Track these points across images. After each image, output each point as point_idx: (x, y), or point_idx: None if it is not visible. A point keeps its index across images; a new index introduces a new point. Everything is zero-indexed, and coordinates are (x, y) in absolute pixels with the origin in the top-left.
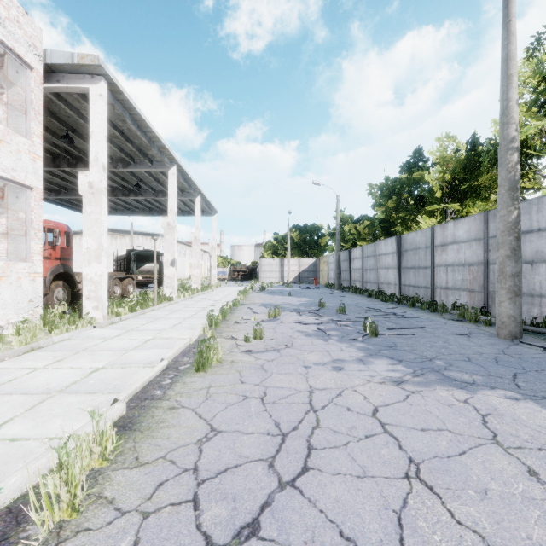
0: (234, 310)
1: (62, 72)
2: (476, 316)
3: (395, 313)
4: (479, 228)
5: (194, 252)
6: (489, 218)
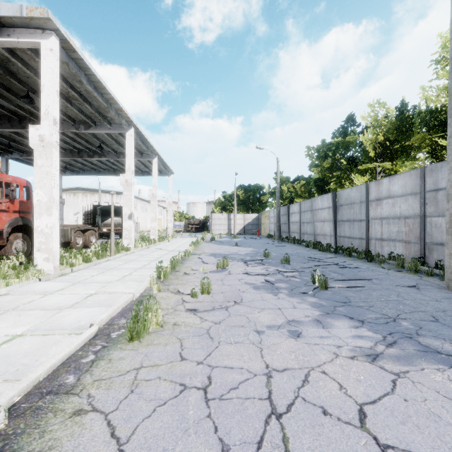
0: (185, 260)
1: (13, 27)
2: (416, 266)
3: (336, 263)
4: (415, 183)
5: (152, 207)
6: (426, 173)
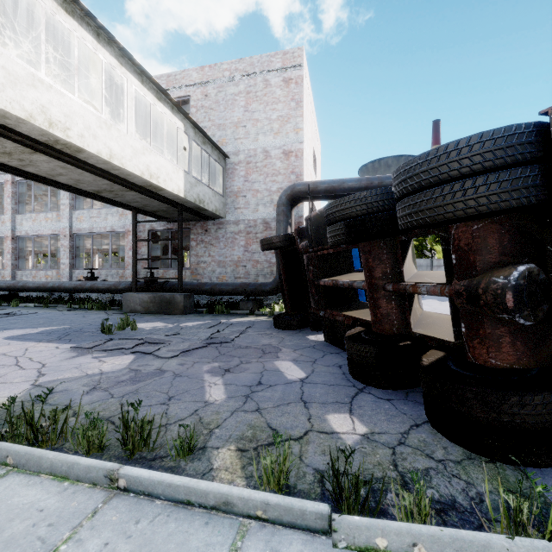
0: None
1: None
2: None
3: None
4: None
5: None
6: None
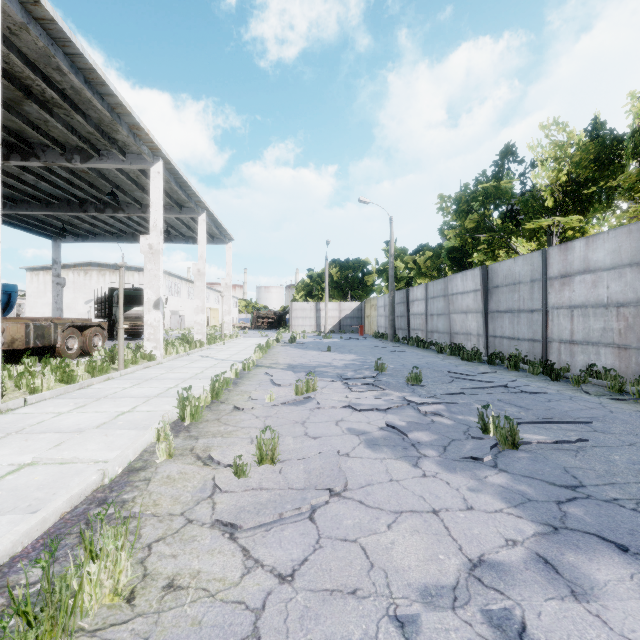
0: (242, 377)
1: None
2: None
3: (504, 384)
4: (638, 245)
5: (198, 290)
6: None
